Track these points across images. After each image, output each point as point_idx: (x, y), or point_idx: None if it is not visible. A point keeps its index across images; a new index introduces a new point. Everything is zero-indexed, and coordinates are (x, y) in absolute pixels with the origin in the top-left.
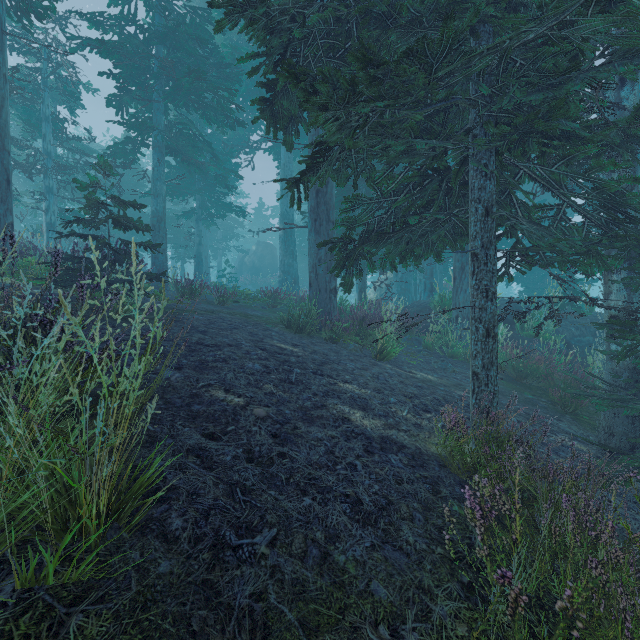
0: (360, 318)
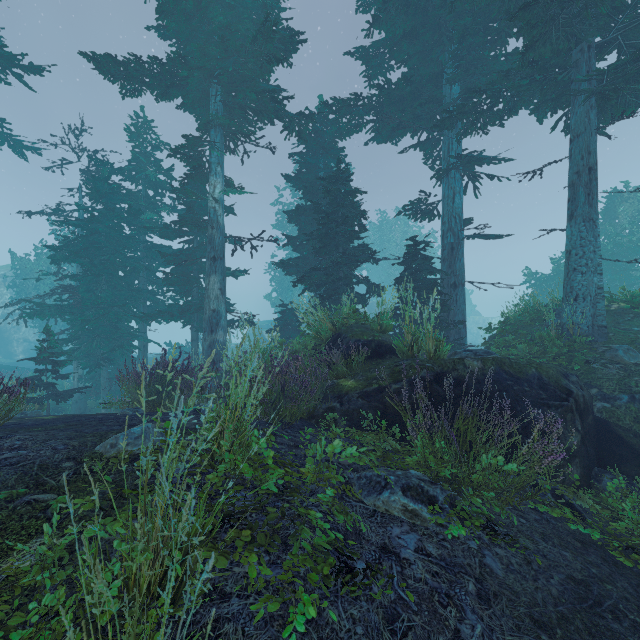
0: None
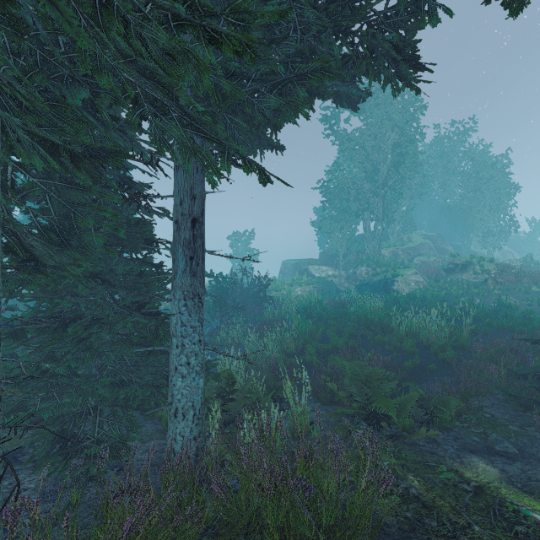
0: None
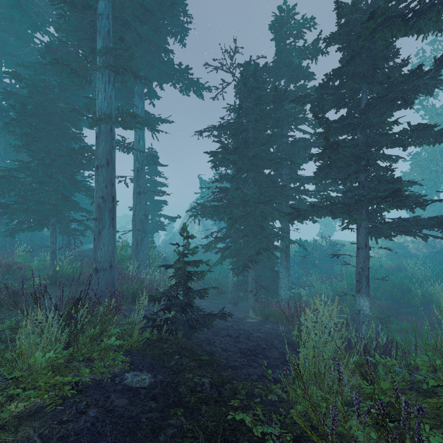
0: (141, 282)
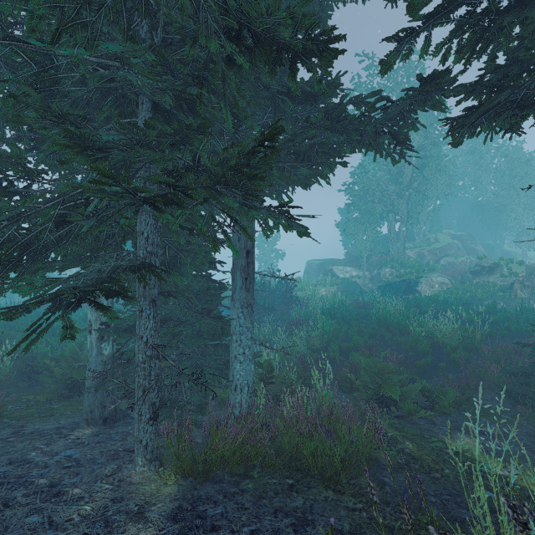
0: None
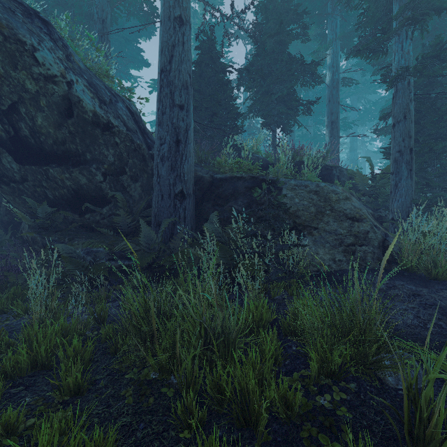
0: None
